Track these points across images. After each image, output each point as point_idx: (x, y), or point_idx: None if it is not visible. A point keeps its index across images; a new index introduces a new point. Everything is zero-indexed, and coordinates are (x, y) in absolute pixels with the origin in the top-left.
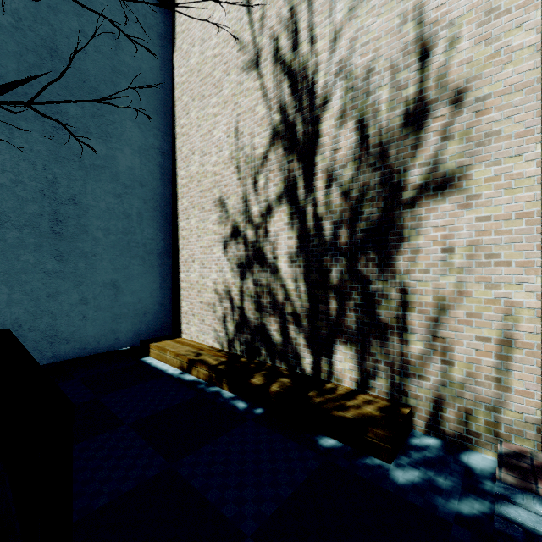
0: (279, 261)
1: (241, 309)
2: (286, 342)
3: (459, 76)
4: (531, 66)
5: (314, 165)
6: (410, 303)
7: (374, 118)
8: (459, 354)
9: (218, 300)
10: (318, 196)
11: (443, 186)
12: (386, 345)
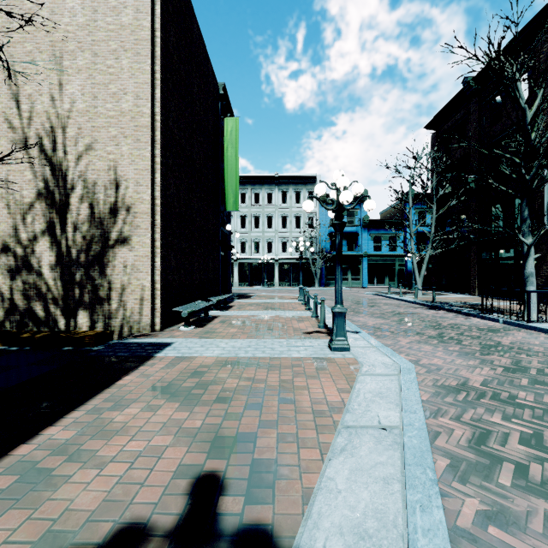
0: (43, 269)
1: (12, 300)
2: (48, 315)
3: (129, 201)
4: (148, 207)
5: (67, 219)
6: (112, 288)
7: (98, 205)
8: (129, 306)
9: None
10: (69, 235)
11: (124, 242)
12: (103, 307)
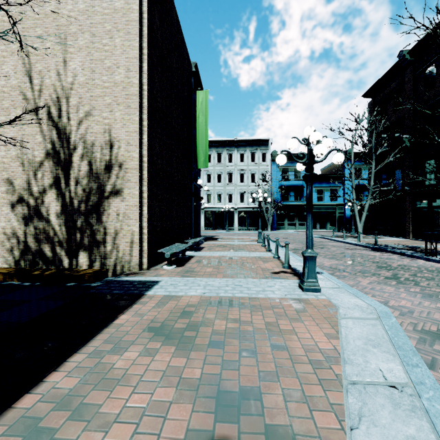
0: (50, 216)
1: (25, 242)
2: (55, 255)
3: (121, 159)
4: (137, 164)
5: (70, 174)
6: (107, 233)
7: (95, 163)
8: (121, 248)
9: (7, 238)
10: (72, 188)
11: (117, 193)
12: (99, 249)
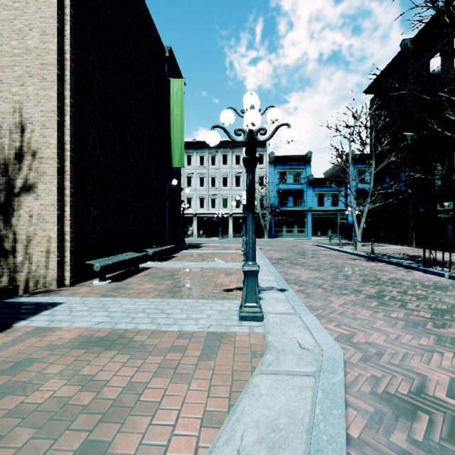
0: None
1: None
2: None
3: (35, 146)
4: (55, 152)
5: None
6: (17, 239)
7: (2, 151)
8: (35, 259)
9: None
10: None
11: (29, 189)
12: (8, 260)
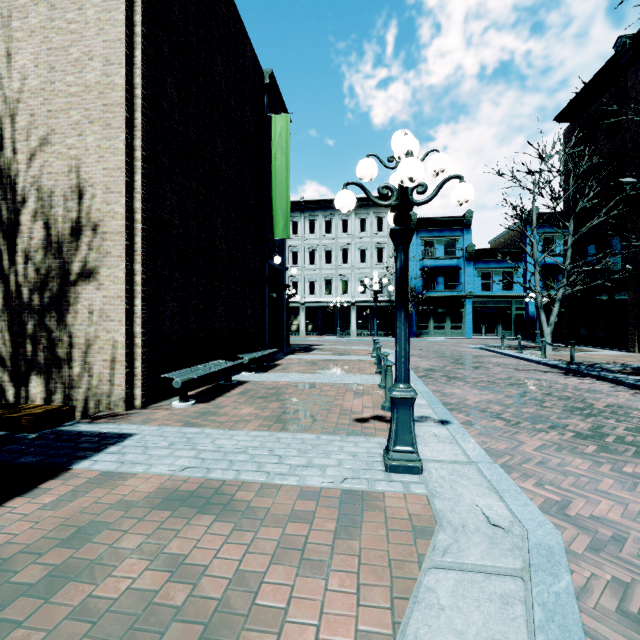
0: None
1: None
2: None
3: (96, 217)
4: (122, 224)
5: (16, 245)
6: (74, 344)
7: (55, 224)
8: (96, 370)
9: None
10: (19, 268)
11: (89, 276)
12: (62, 371)
